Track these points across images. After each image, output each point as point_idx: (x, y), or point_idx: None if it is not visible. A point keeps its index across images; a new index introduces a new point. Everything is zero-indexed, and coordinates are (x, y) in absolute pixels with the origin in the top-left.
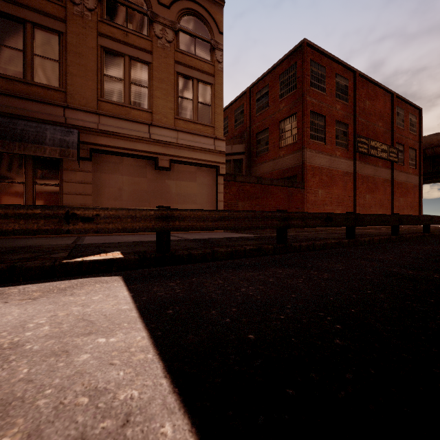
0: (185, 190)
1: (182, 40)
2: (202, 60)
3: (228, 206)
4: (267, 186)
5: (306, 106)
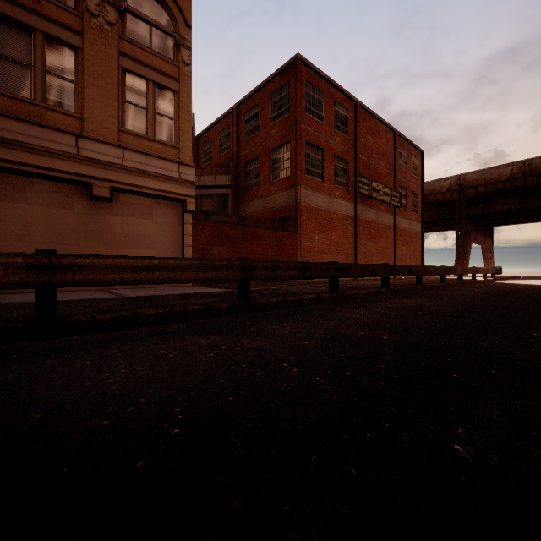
0: (136, 229)
1: (131, 25)
2: (161, 58)
3: (199, 253)
4: (252, 229)
5: (300, 134)
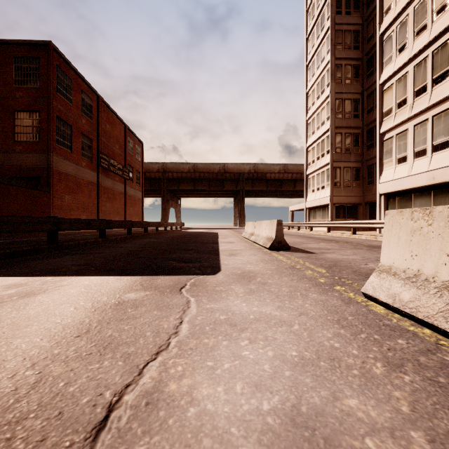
0: None
1: None
2: None
3: None
4: (5, 186)
5: (52, 110)
